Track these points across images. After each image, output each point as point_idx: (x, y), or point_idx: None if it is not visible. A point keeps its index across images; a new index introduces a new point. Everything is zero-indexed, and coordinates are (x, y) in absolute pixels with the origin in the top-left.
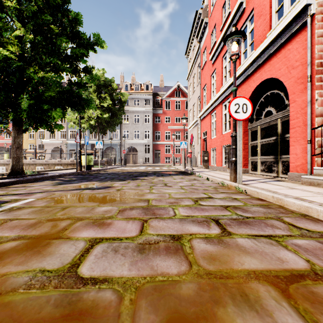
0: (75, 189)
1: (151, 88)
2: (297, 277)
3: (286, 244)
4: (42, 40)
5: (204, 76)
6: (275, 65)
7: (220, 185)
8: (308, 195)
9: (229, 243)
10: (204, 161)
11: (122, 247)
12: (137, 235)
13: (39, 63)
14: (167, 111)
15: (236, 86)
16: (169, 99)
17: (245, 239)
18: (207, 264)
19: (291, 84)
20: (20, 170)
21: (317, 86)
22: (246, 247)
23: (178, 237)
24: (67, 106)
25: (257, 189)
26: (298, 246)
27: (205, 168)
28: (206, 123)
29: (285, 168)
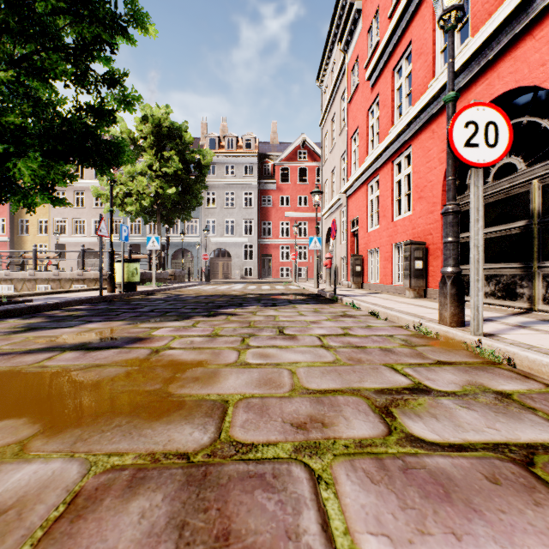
0: (44, 349)
1: (255, 144)
2: None
3: None
4: (9, 7)
5: (354, 114)
6: (529, 58)
7: (416, 335)
8: None
9: None
10: (354, 275)
11: None
12: None
13: None
14: (284, 185)
15: (427, 121)
16: (288, 165)
17: None
18: None
19: None
20: None
21: None
22: None
23: None
24: (70, 156)
25: None
26: None
27: (356, 287)
28: (358, 203)
29: None
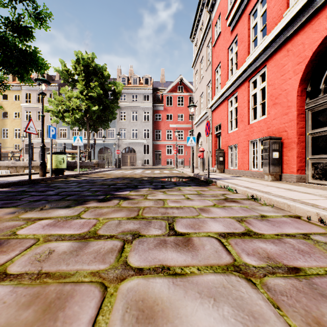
0: None
1: (150, 82)
2: None
3: None
4: None
5: (217, 54)
6: None
7: None
8: None
9: None
10: (218, 163)
11: None
12: None
13: None
14: (169, 107)
15: (282, 43)
16: (171, 94)
17: None
18: None
19: None
20: None
21: None
22: None
23: None
24: None
25: None
26: None
27: (219, 172)
28: (221, 114)
29: None
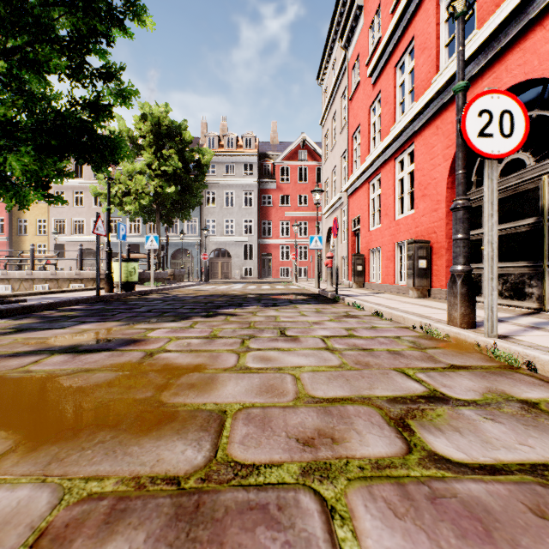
0: (31, 351)
1: (255, 143)
2: None
3: None
4: None
5: (355, 112)
6: (539, 49)
7: (424, 336)
8: None
9: None
10: (355, 274)
11: None
12: None
13: None
14: (284, 185)
15: (430, 117)
16: (288, 164)
17: None
18: None
19: None
20: None
21: None
22: None
23: None
24: (65, 151)
25: None
26: None
27: (357, 287)
28: (360, 202)
29: None
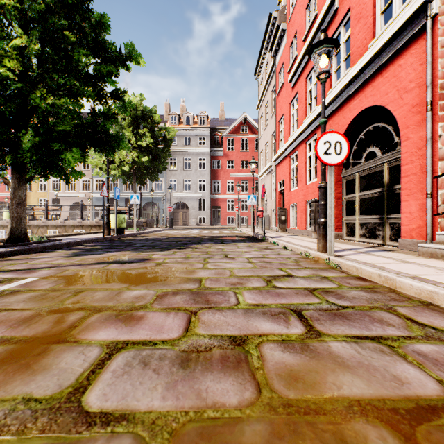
0: (98, 263)
1: (207, 120)
2: (427, 412)
3: (404, 351)
4: (53, 53)
5: (281, 105)
6: (380, 88)
7: (304, 257)
8: (430, 273)
9: (318, 349)
10: (280, 222)
11: (155, 356)
12: (180, 336)
13: (48, 85)
14: (230, 152)
15: (326, 118)
16: (233, 136)
17: (342, 344)
18: (284, 388)
19: (404, 113)
20: (23, 235)
21: (441, 116)
22: (343, 356)
23: (241, 341)
24: (89, 145)
25: (356, 263)
26: (422, 355)
27: (281, 231)
28: (284, 170)
29: (394, 232)
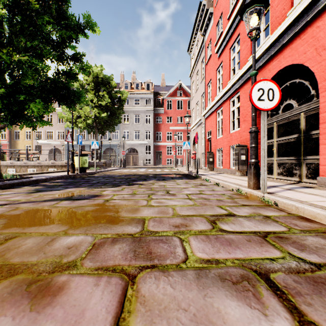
0: (51, 199)
1: (152, 87)
2: None
3: None
4: (22, 21)
5: (209, 72)
6: (298, 49)
7: (236, 194)
8: None
9: None
10: (208, 163)
11: None
12: None
13: (15, 45)
14: (169, 111)
15: (247, 78)
16: (171, 99)
17: None
18: None
19: (322, 68)
20: None
21: None
22: None
23: None
24: (54, 99)
25: (293, 201)
26: None
27: (210, 170)
28: (211, 122)
29: (311, 171)
